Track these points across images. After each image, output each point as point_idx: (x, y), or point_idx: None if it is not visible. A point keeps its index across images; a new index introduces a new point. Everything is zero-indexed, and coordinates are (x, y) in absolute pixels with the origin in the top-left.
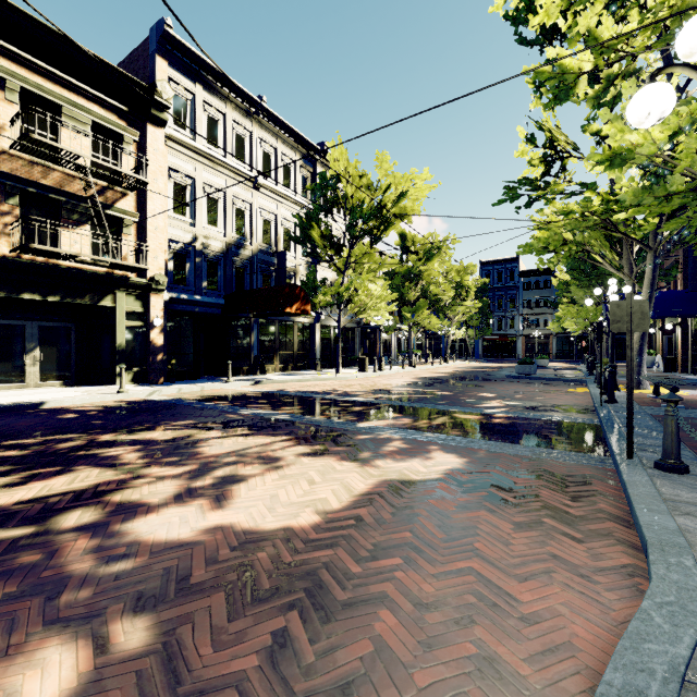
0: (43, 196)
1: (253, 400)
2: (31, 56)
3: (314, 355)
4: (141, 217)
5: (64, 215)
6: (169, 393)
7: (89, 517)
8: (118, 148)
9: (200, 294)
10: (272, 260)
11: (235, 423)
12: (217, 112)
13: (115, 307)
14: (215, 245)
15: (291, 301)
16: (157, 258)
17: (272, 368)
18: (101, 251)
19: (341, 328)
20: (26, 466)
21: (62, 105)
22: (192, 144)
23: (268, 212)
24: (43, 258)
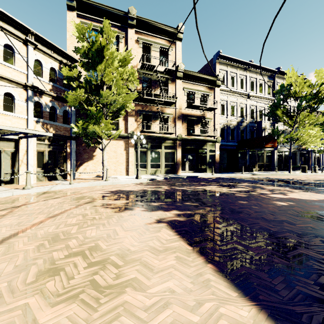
0: (191, 119)
1: (260, 179)
2: (188, 81)
3: (273, 164)
4: (212, 119)
5: (195, 123)
6: (225, 176)
7: (257, 193)
8: (206, 99)
9: (229, 142)
10: (254, 125)
11: (264, 184)
12: (234, 74)
13: (206, 149)
14: (233, 123)
15: (268, 142)
16: (217, 131)
17: (254, 170)
18: (203, 132)
19: (291, 152)
20: (225, 186)
21: (195, 92)
22: (226, 89)
23: (253, 106)
24: (191, 136)
